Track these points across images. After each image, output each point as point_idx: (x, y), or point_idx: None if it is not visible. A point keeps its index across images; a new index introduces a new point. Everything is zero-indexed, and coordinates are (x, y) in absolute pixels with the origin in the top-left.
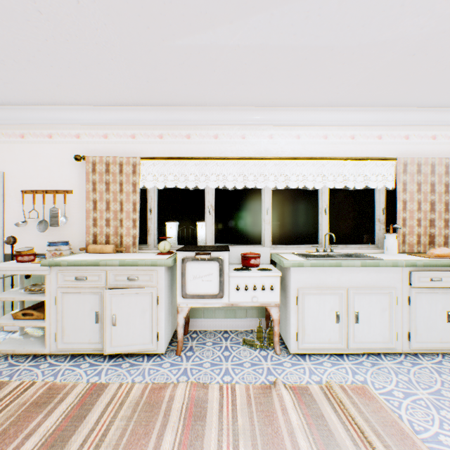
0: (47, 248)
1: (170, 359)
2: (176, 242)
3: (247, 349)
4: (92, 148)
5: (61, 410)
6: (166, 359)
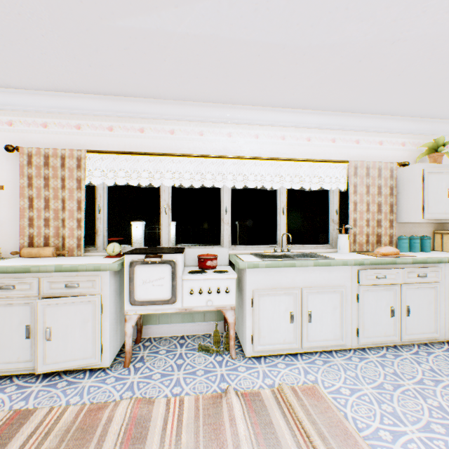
0: None
1: (116, 373)
2: (142, 243)
3: (202, 355)
4: (28, 138)
5: None
6: (111, 373)
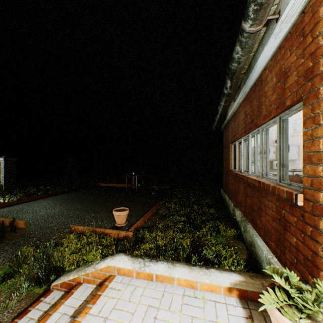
0: None
1: None
2: None
3: None
4: None
5: None
6: None
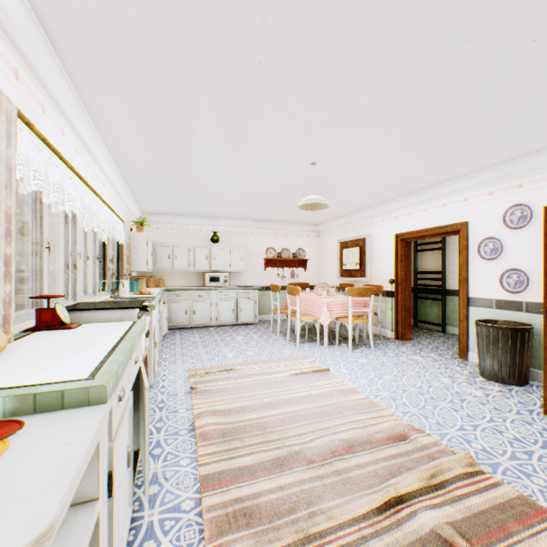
0: None
1: None
2: None
3: None
4: None
5: (250, 488)
6: None
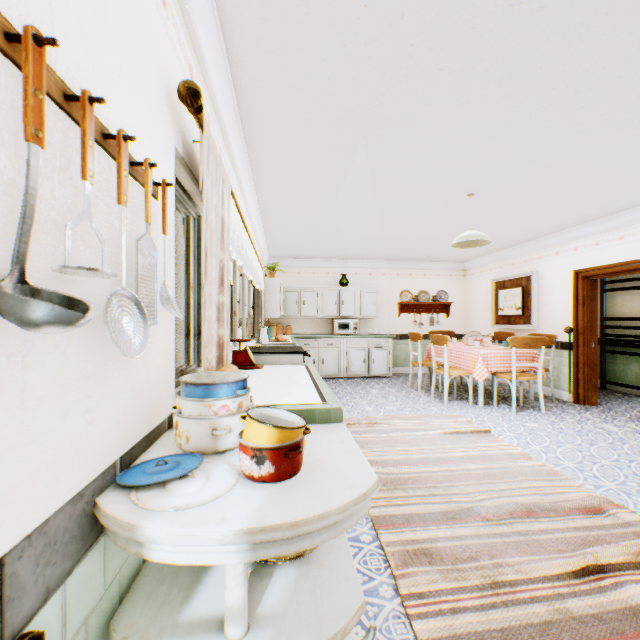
0: (101, 446)
1: None
2: None
3: None
4: (180, 78)
5: (424, 533)
6: None
